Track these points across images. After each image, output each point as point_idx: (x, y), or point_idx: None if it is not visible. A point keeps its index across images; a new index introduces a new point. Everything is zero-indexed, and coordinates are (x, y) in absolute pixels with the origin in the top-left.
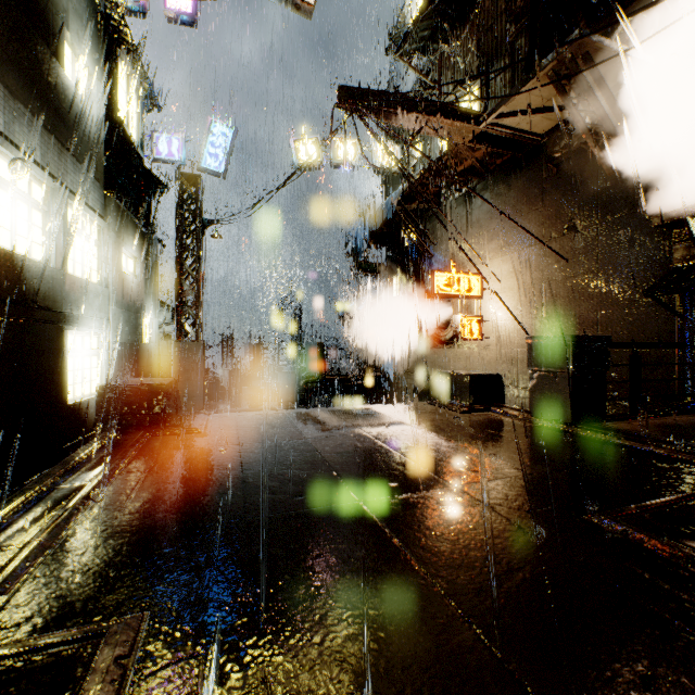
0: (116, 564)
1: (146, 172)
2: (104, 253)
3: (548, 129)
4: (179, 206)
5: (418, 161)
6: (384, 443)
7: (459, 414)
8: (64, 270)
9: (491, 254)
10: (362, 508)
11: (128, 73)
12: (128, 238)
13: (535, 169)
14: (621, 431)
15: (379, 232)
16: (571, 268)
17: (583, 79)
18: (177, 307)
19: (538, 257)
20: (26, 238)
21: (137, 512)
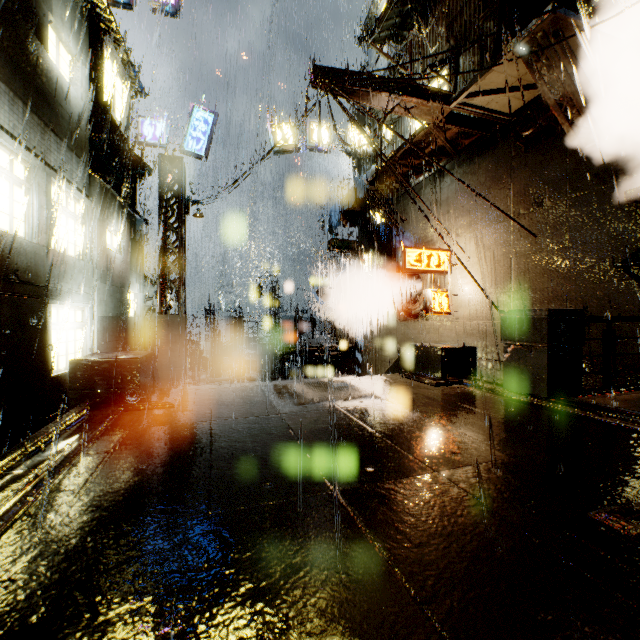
0: (49, 579)
1: (131, 154)
2: (89, 230)
3: (517, 109)
4: (163, 187)
5: (389, 143)
6: (359, 419)
7: (433, 387)
8: (47, 246)
9: (460, 231)
10: (337, 500)
11: (114, 60)
12: (113, 216)
13: (504, 148)
14: (600, 407)
15: (352, 212)
16: (540, 244)
17: (555, 56)
18: (161, 282)
19: (506, 233)
20: (7, 214)
21: (89, 504)
